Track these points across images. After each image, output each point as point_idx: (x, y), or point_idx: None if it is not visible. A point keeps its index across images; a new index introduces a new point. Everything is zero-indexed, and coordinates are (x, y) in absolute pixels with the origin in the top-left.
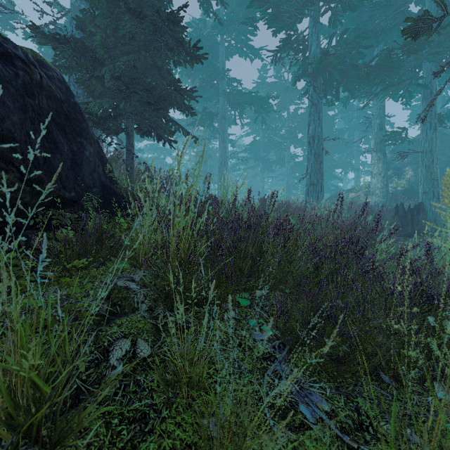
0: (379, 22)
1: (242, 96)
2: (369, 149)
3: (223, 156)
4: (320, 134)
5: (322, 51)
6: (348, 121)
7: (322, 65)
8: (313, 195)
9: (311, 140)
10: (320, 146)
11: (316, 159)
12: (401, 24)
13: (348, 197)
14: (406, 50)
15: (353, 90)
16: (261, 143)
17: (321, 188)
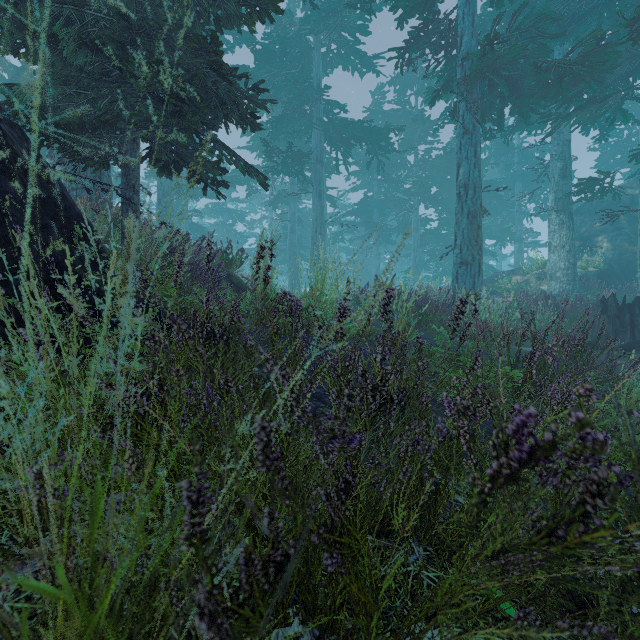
0: (568, 2)
1: (348, 128)
2: (536, 210)
3: (318, 220)
4: (477, 181)
5: (487, 35)
6: (505, 169)
7: (483, 64)
8: (465, 280)
9: (462, 190)
10: (477, 201)
11: (471, 223)
12: (605, 6)
13: (511, 283)
14: (637, 29)
15: (527, 111)
16: (375, 201)
17: (479, 270)
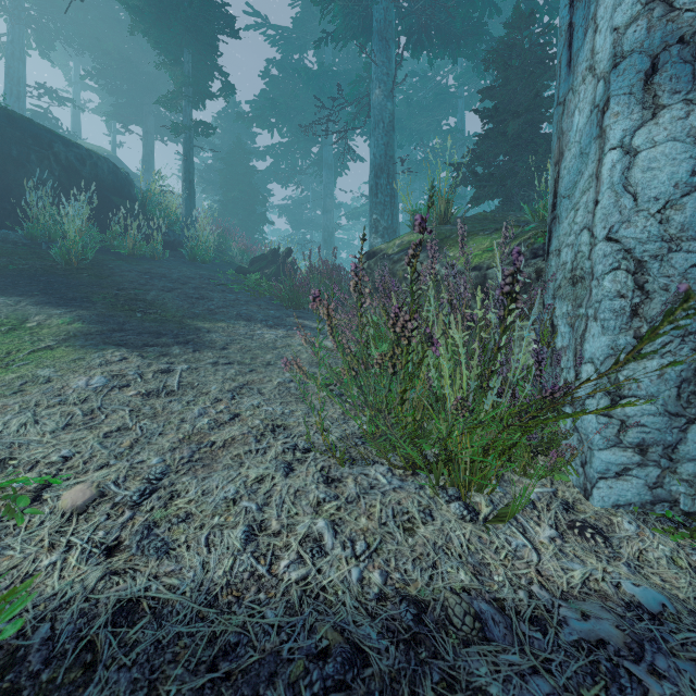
0: None
1: None
2: None
3: None
4: None
5: None
6: None
7: None
8: None
9: None
10: None
11: None
12: None
13: None
14: None
15: None
16: None
17: None
